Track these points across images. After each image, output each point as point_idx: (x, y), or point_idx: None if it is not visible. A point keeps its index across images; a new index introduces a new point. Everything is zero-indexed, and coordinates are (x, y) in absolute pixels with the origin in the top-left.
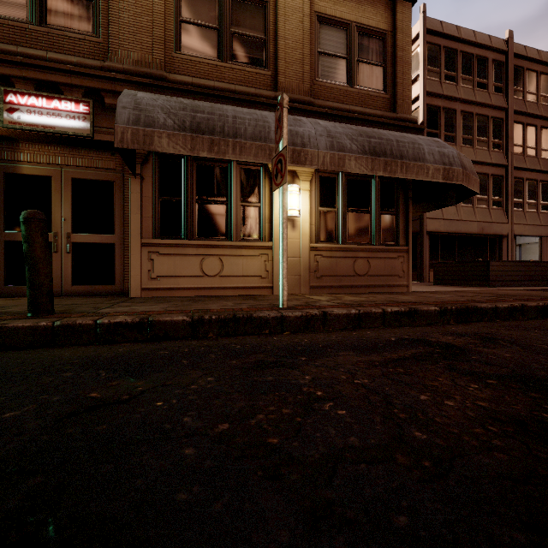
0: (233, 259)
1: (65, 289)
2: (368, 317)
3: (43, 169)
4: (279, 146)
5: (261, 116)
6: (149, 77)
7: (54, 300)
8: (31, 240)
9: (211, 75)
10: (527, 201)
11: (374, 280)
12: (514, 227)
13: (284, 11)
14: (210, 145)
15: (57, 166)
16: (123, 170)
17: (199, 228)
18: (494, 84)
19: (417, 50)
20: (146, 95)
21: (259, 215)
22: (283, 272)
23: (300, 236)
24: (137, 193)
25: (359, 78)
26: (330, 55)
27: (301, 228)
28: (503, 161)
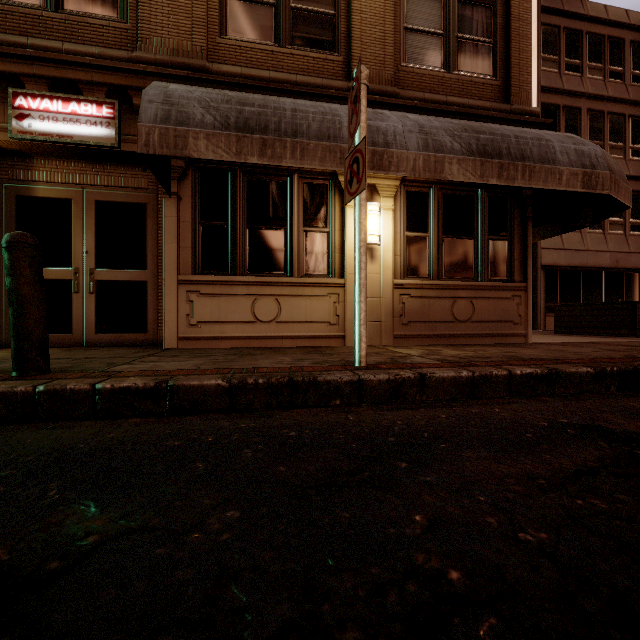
0: (293, 301)
1: (87, 338)
2: (487, 382)
3: (61, 191)
4: (355, 140)
5: (330, 108)
6: (187, 69)
7: (70, 351)
8: (15, 272)
9: (266, 65)
10: None
11: (480, 327)
12: None
13: None
14: (261, 148)
15: (78, 186)
16: (157, 190)
17: (250, 260)
18: (633, 72)
19: None
20: (181, 87)
21: (326, 243)
22: (361, 316)
23: (380, 270)
24: (173, 217)
25: (459, 60)
26: (420, 31)
27: (382, 259)
28: None
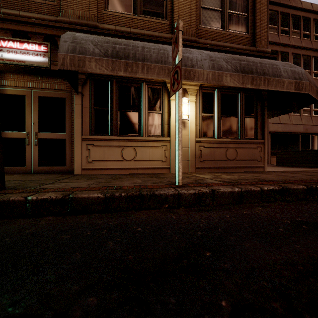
0: (143, 149)
1: (34, 169)
2: (249, 194)
3: (20, 91)
4: (176, 61)
5: (162, 47)
6: (87, 26)
7: (23, 176)
8: None
9: (129, 25)
10: None
11: (240, 163)
12: None
13: None
14: (125, 67)
15: (29, 88)
16: (71, 91)
17: (120, 128)
18: (314, 35)
19: None
20: (82, 34)
21: (160, 119)
22: (179, 158)
23: (188, 133)
24: (79, 105)
25: (229, 24)
26: (209, 9)
27: (190, 127)
28: None
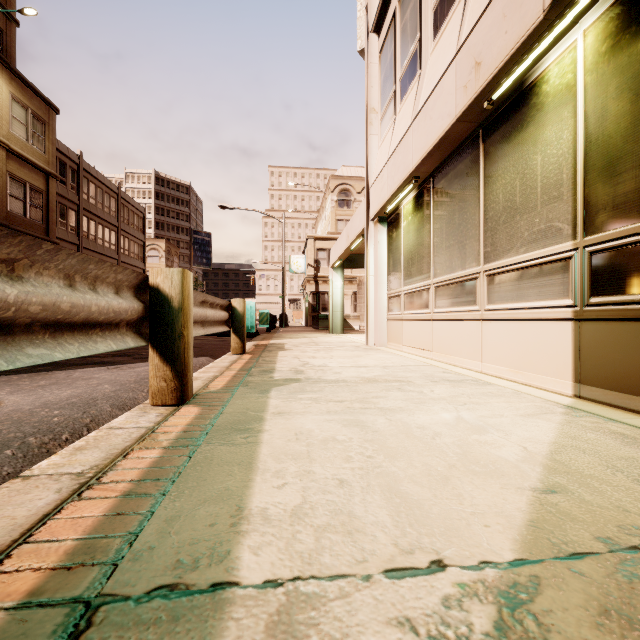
0: None
1: None
2: None
3: None
4: None
5: None
6: None
7: None
8: None
9: None
10: None
11: None
12: None
13: None
14: None
15: None
16: None
17: None
18: (71, 184)
19: None
20: None
21: None
22: None
23: None
24: None
25: (30, 213)
26: (15, 197)
27: None
28: (77, 241)
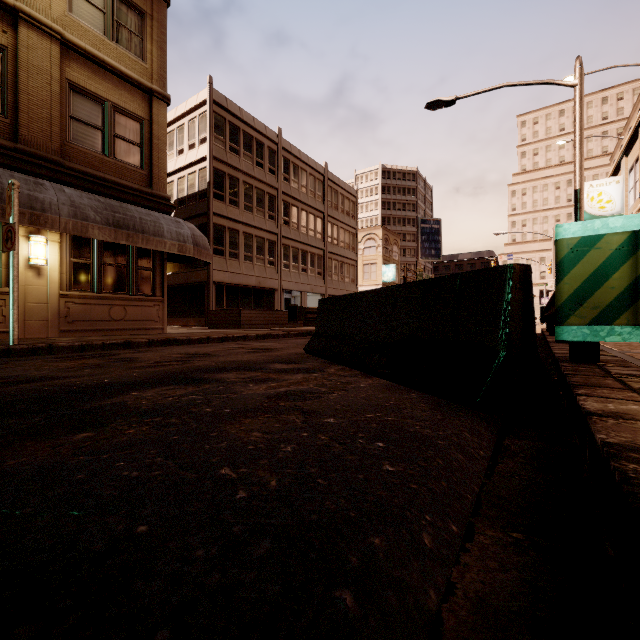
0: None
1: None
2: (90, 347)
3: None
4: (10, 219)
5: None
6: None
7: None
8: None
9: None
10: (292, 264)
11: (131, 324)
12: (283, 283)
13: (28, 67)
14: None
15: None
16: None
17: None
18: (269, 166)
19: (206, 113)
20: None
21: None
22: (14, 317)
23: (47, 284)
24: None
25: (116, 151)
26: (84, 123)
27: (49, 276)
28: (276, 230)
